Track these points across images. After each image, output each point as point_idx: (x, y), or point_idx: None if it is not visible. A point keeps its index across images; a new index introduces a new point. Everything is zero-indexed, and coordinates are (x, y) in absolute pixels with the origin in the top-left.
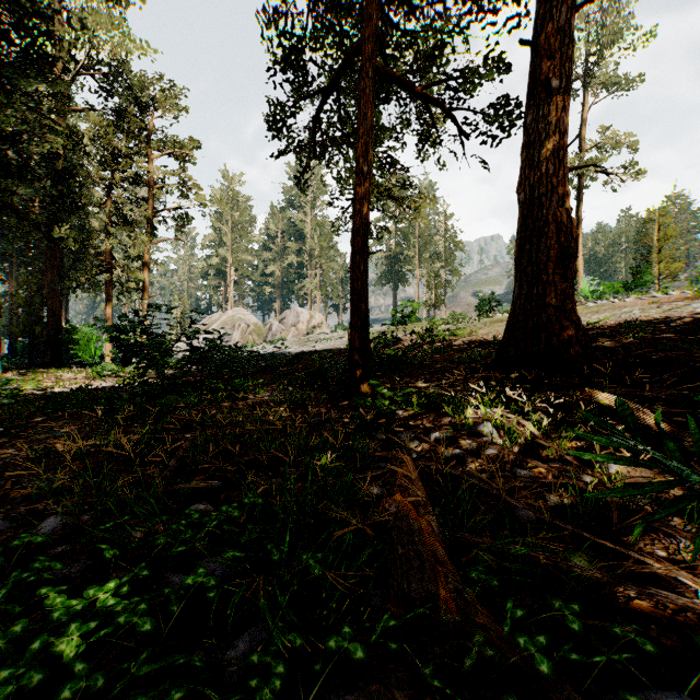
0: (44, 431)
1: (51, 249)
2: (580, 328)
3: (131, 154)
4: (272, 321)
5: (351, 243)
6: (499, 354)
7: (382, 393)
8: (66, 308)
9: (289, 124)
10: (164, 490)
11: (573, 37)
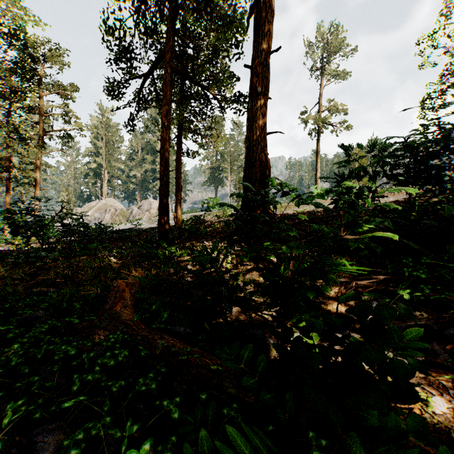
0: None
1: None
2: (269, 214)
3: (26, 91)
4: (133, 207)
5: (176, 161)
6: (235, 227)
7: (164, 247)
8: None
9: (124, 93)
10: (24, 292)
11: (269, 67)
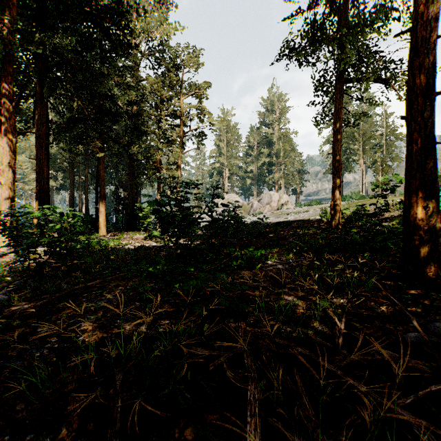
0: (94, 296)
1: (131, 162)
2: None
3: (171, 98)
4: (253, 201)
5: (333, 129)
6: None
7: None
8: (140, 197)
9: None
10: None
11: None
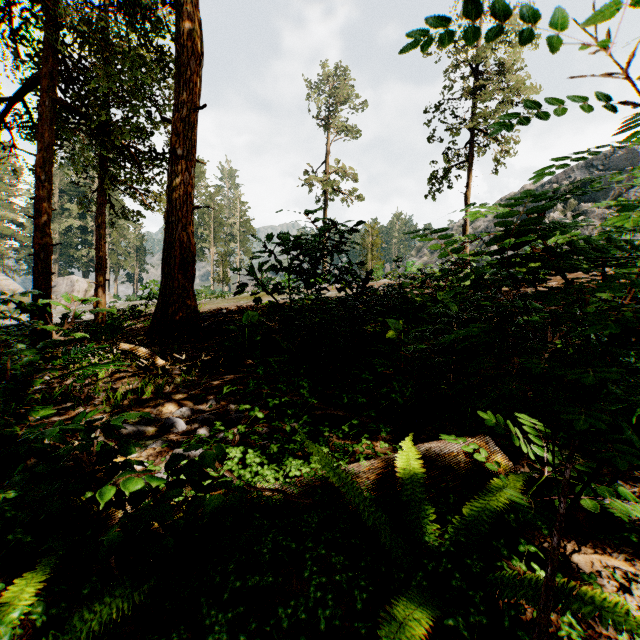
0: None
1: None
2: (190, 308)
3: None
4: None
5: (96, 223)
6: (151, 325)
7: None
8: None
9: None
10: None
11: (194, 126)
